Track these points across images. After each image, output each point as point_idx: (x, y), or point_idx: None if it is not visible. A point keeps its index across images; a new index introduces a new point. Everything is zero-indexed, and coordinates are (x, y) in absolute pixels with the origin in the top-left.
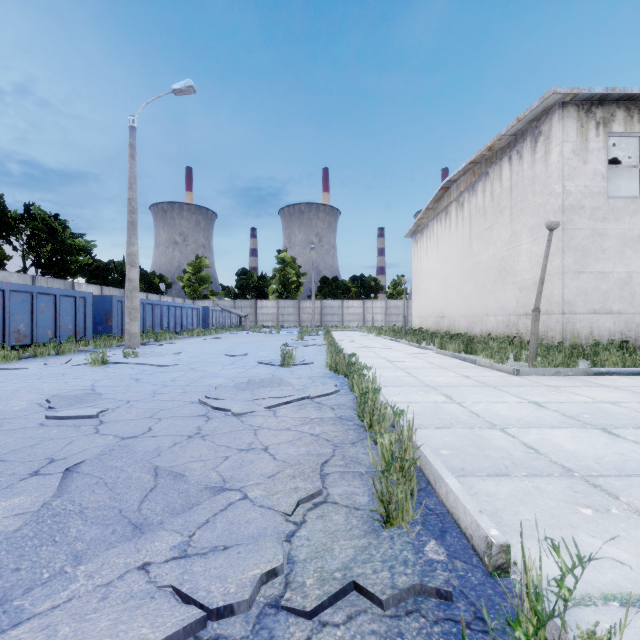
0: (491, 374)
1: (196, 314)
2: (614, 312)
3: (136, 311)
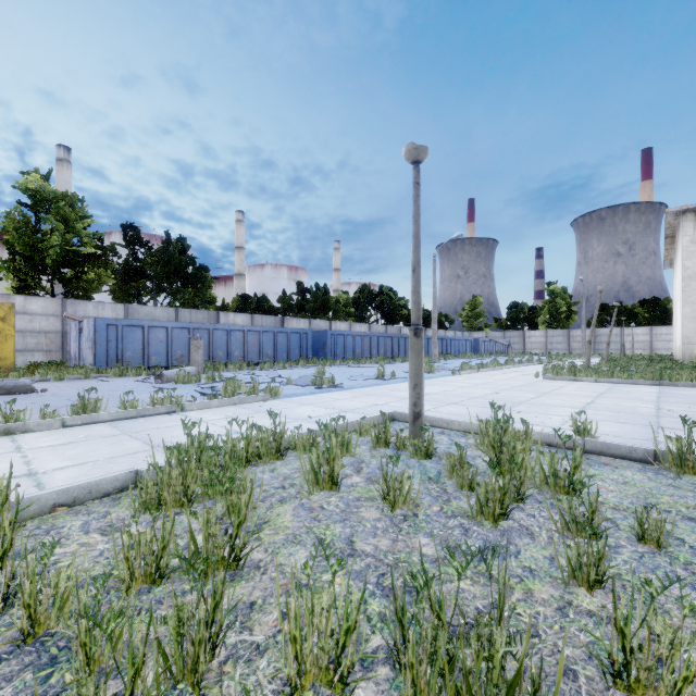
0: None
1: (468, 344)
2: None
3: (436, 344)
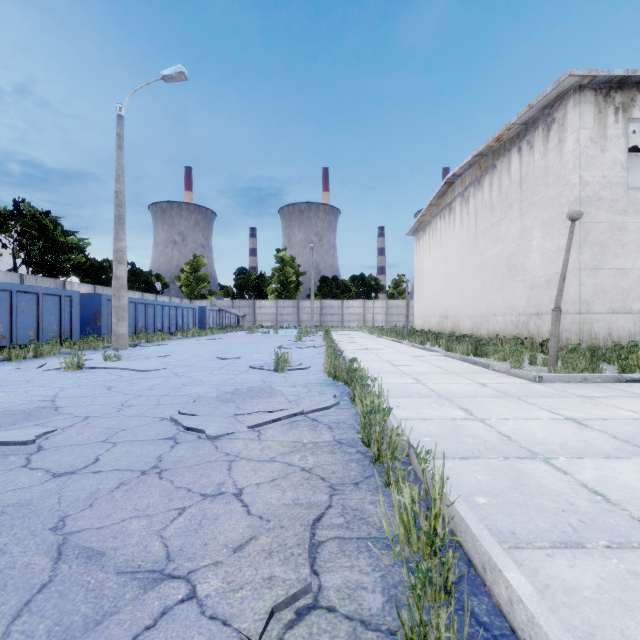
0: (509, 381)
1: (192, 314)
2: (634, 312)
3: (124, 311)
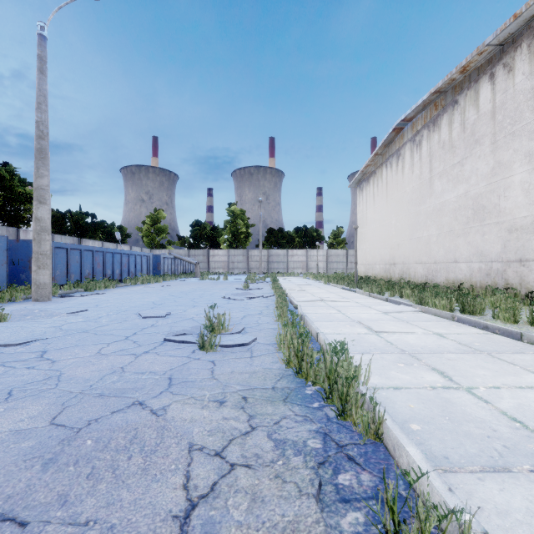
0: None
1: (146, 261)
2: None
3: (45, 257)
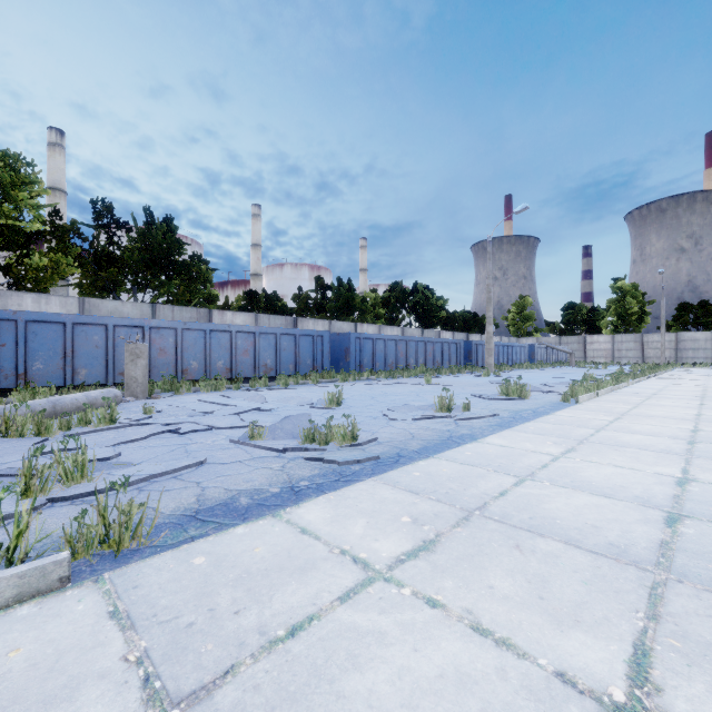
0: None
1: (523, 351)
2: None
3: (491, 351)
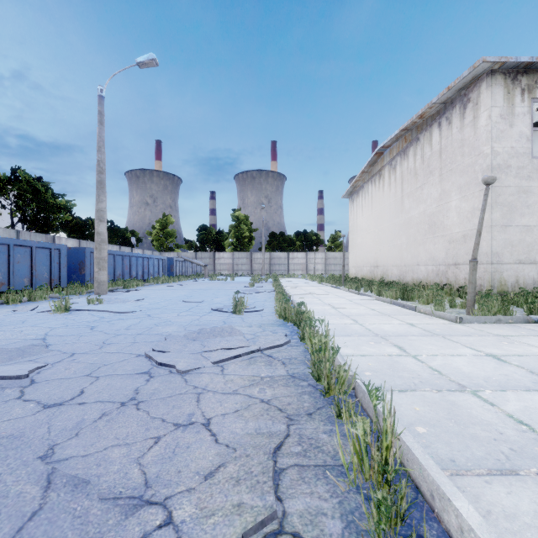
0: (434, 321)
1: (162, 264)
2: (537, 262)
3: (104, 261)
